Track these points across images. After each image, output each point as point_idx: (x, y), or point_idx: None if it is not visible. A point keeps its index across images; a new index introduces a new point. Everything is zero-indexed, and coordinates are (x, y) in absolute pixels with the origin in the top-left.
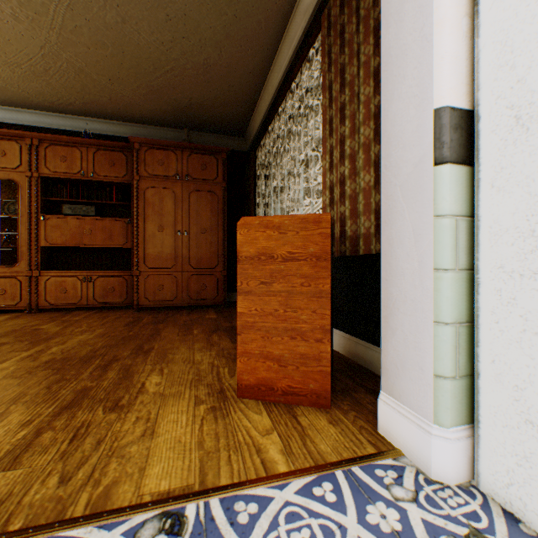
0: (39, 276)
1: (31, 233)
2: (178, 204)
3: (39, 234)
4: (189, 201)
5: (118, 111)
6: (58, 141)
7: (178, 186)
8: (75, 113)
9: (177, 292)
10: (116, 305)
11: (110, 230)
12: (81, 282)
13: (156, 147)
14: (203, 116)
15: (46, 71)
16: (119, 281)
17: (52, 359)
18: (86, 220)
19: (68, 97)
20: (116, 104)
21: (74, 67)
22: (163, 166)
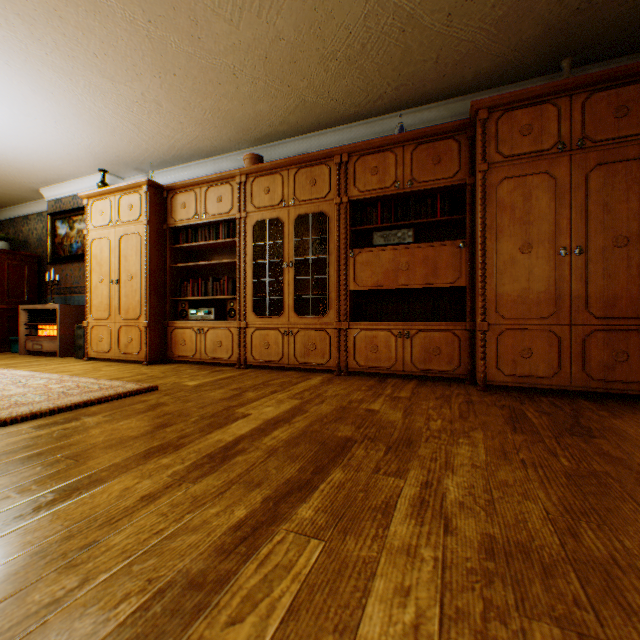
0: (347, 328)
1: (339, 274)
2: (560, 198)
3: (347, 275)
4: (585, 187)
5: (440, 81)
6: (367, 149)
7: (560, 164)
8: (380, 113)
9: (558, 364)
10: (441, 375)
11: (432, 262)
12: (393, 339)
13: (516, 106)
14: (604, 19)
15: (362, 47)
16: (446, 338)
17: (487, 539)
18: (400, 251)
19: (378, 85)
20: (441, 68)
21: (400, 18)
22: (529, 135)
